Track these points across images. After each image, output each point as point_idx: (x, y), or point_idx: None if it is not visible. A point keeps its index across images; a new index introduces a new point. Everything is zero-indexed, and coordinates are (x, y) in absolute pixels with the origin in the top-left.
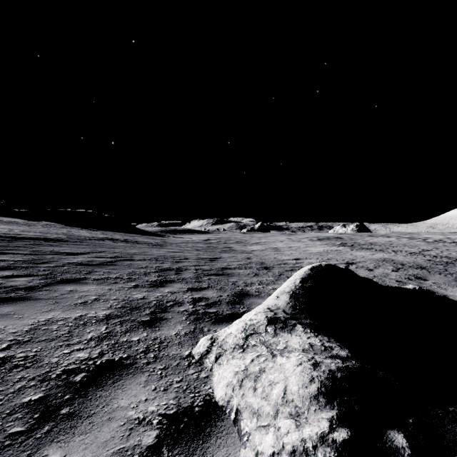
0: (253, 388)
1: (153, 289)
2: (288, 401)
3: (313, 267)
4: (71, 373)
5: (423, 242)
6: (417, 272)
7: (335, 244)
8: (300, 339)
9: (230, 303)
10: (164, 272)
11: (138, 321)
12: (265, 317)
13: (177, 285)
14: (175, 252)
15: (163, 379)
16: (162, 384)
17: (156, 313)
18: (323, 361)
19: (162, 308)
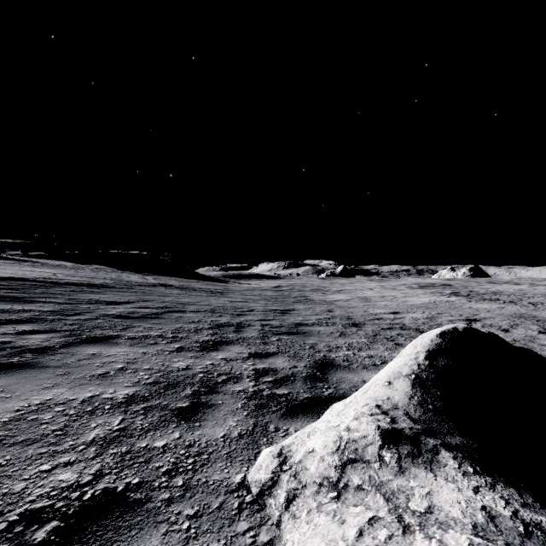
0: None
1: (202, 354)
2: None
3: (444, 332)
4: (33, 521)
5: None
6: None
7: (444, 293)
8: (460, 493)
9: (308, 378)
10: (220, 329)
11: (172, 409)
12: (376, 428)
13: (235, 349)
14: (237, 302)
15: (189, 545)
16: None
17: (200, 394)
18: None
19: (210, 385)
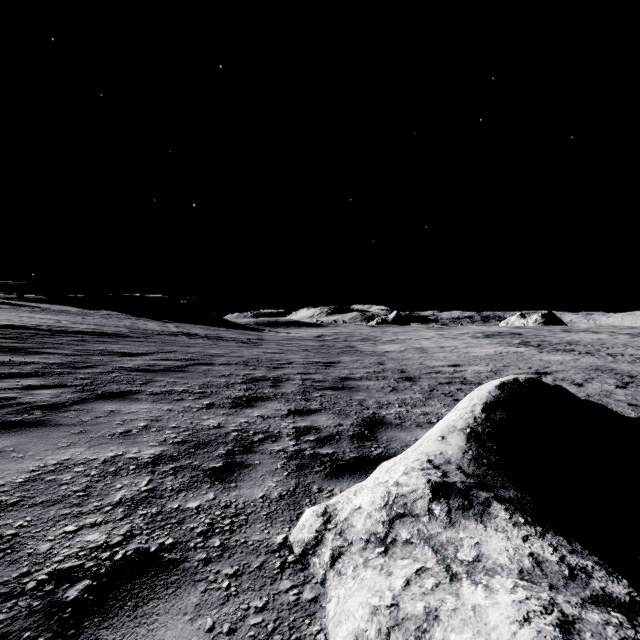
0: None
1: (235, 411)
2: None
3: (504, 383)
4: (63, 580)
5: None
6: None
7: (513, 343)
8: (509, 541)
9: (355, 437)
10: (255, 383)
11: (204, 469)
12: (426, 482)
13: (272, 406)
14: (273, 353)
15: (230, 602)
16: (227, 615)
17: (235, 453)
18: (581, 617)
19: (245, 444)
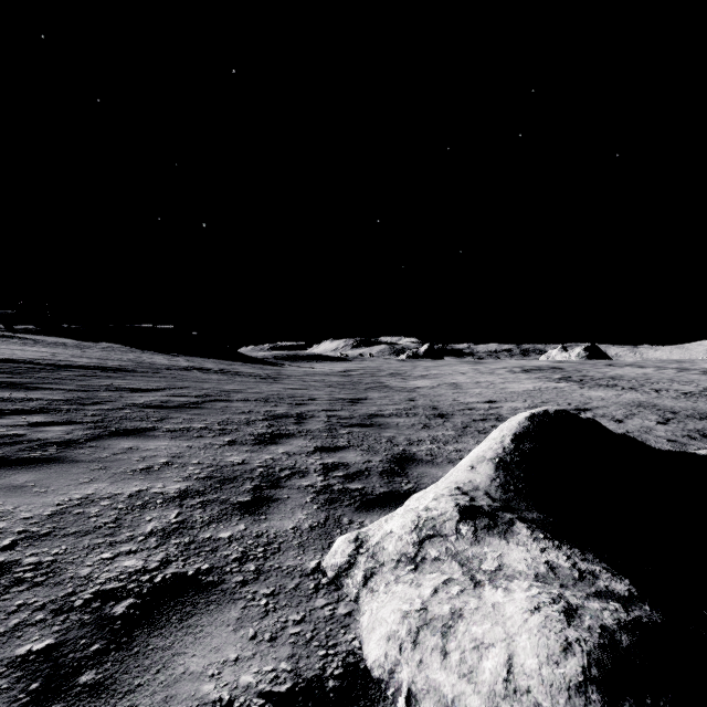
0: (441, 651)
1: (258, 448)
2: (518, 691)
3: (534, 415)
4: (108, 599)
5: (704, 375)
6: (702, 426)
7: (553, 378)
8: (528, 552)
9: (385, 473)
10: (278, 420)
11: (232, 503)
12: (454, 505)
13: (298, 442)
14: (295, 389)
15: (269, 616)
16: (267, 627)
17: (263, 488)
18: (583, 605)
19: (272, 480)
